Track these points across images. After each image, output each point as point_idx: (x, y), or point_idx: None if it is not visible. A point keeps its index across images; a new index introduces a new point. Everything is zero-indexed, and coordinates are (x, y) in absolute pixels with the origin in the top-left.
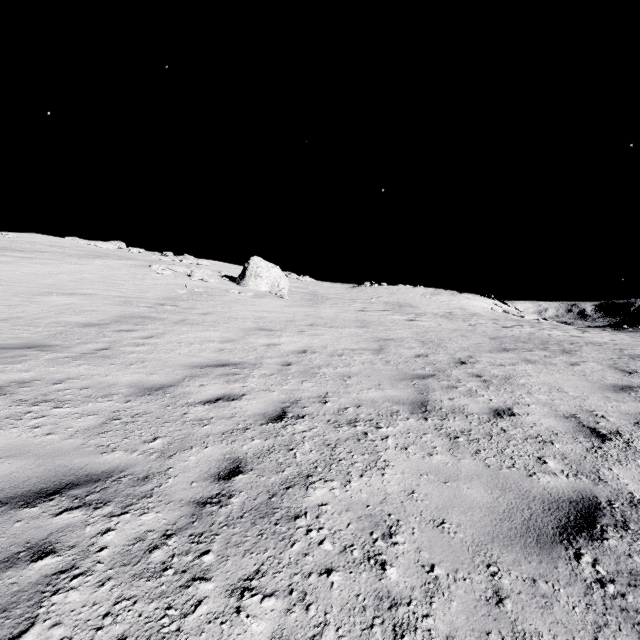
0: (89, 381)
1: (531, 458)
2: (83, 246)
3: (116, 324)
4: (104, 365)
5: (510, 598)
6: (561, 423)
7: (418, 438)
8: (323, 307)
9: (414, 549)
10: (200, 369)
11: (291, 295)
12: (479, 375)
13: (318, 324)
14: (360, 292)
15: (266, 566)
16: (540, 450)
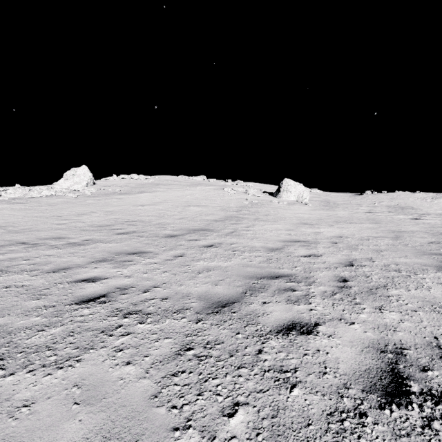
0: (243, 244)
1: None
2: (187, 180)
3: (227, 220)
4: (241, 238)
5: None
6: None
7: None
8: (338, 210)
9: None
10: (287, 242)
11: (311, 203)
12: None
13: (340, 221)
14: (363, 199)
15: (384, 305)
16: None
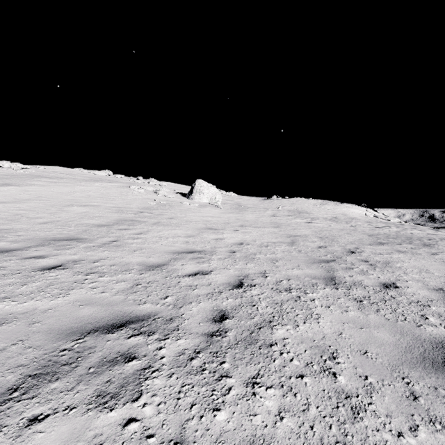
0: (113, 261)
1: (416, 315)
2: (86, 174)
3: (117, 225)
4: (118, 251)
5: (422, 397)
6: (433, 293)
7: (335, 301)
8: (246, 213)
9: (351, 366)
10: (178, 254)
11: (223, 205)
12: (366, 260)
13: (246, 225)
14: (270, 203)
15: (262, 371)
16: (422, 310)
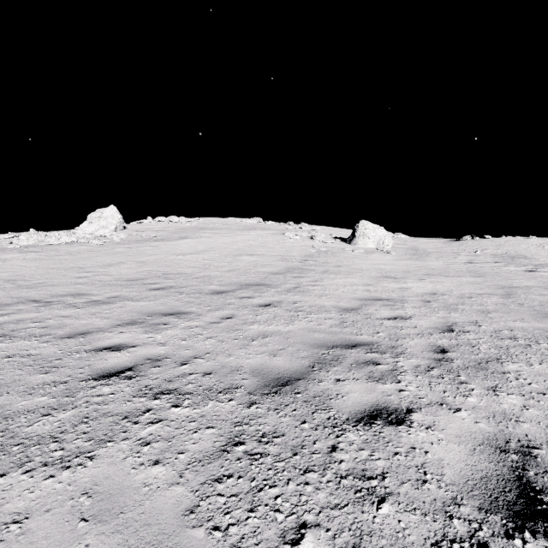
0: (309, 303)
1: None
2: (239, 223)
3: (289, 273)
4: (307, 296)
5: None
6: None
7: None
8: (429, 260)
9: None
10: (366, 301)
11: (395, 251)
12: None
13: (433, 274)
14: (461, 245)
15: (500, 385)
16: None
